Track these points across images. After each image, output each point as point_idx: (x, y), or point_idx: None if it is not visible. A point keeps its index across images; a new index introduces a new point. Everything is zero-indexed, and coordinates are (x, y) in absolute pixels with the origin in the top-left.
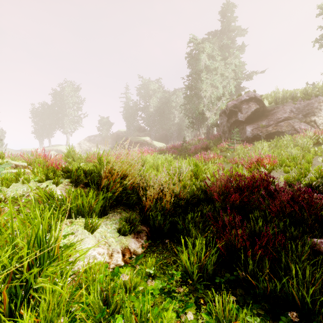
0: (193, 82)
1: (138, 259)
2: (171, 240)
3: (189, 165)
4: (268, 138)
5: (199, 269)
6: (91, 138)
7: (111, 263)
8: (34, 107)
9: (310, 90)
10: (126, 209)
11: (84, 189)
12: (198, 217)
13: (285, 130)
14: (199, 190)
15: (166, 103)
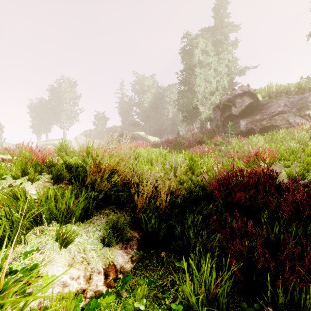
0: (187, 77)
1: (124, 281)
2: (168, 250)
3: (184, 159)
4: (263, 132)
5: (207, 302)
6: (87, 133)
7: (88, 289)
8: (31, 103)
9: (304, 84)
10: (116, 208)
11: (68, 186)
12: (199, 221)
13: (279, 124)
14: (195, 185)
15: (160, 99)
